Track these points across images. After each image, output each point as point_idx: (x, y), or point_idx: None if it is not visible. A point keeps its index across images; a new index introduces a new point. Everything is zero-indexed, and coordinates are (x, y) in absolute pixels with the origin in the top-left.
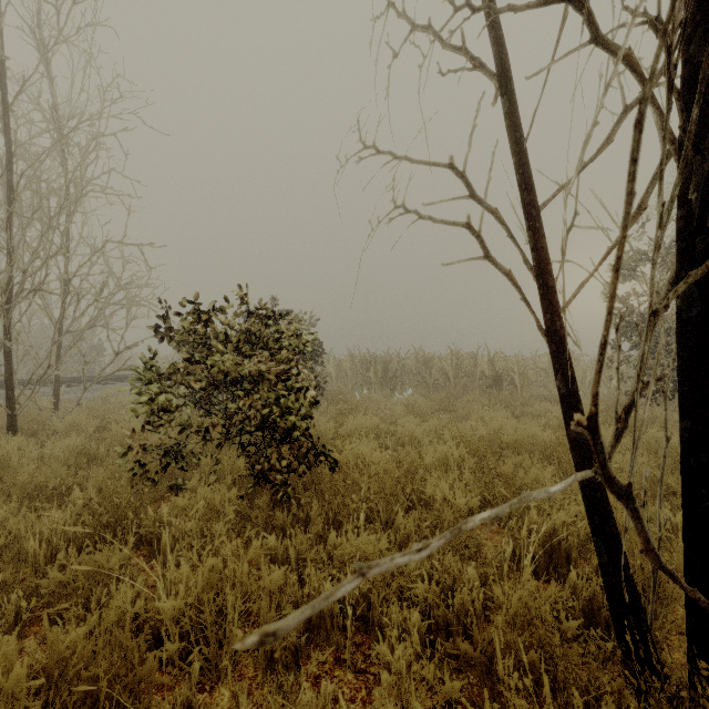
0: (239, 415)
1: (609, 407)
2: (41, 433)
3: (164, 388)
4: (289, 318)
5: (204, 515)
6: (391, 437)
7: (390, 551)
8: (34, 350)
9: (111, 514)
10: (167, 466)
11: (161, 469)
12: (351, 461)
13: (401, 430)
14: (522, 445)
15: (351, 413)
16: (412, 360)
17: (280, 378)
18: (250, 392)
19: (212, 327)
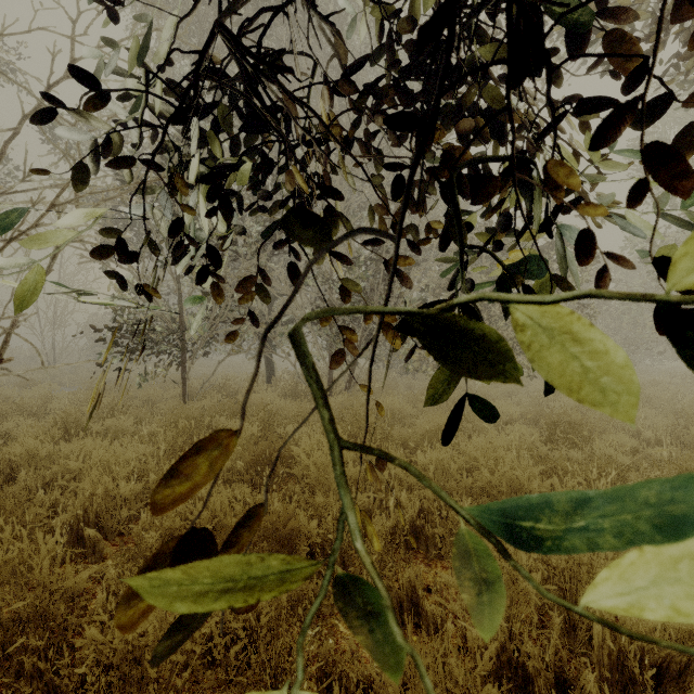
0: None
1: None
2: None
3: None
4: None
5: None
6: None
7: None
8: None
9: None
10: None
11: None
12: None
13: None
14: None
15: None
16: None
17: None
18: None
19: None
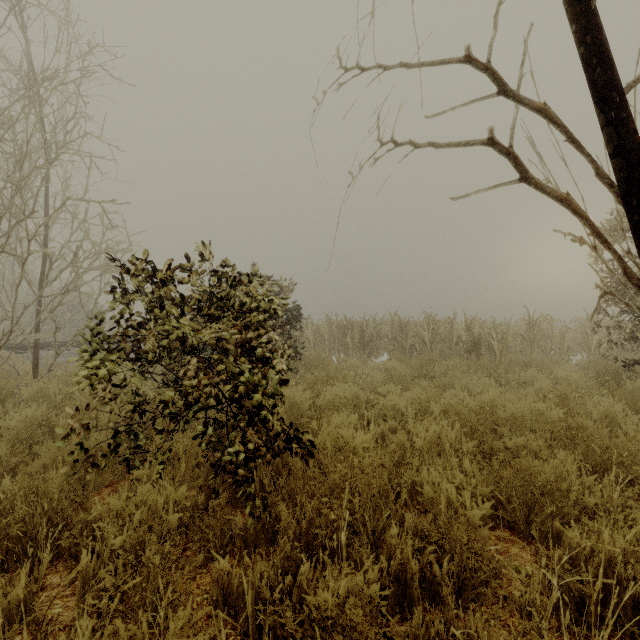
0: (194, 393)
1: (599, 374)
2: (8, 401)
3: (111, 358)
4: (258, 278)
5: (145, 520)
6: (371, 407)
7: (382, 585)
8: (15, 315)
9: (27, 520)
10: (116, 449)
11: (110, 451)
12: (329, 446)
13: (383, 401)
14: (523, 423)
15: (329, 380)
16: (388, 325)
17: (246, 347)
18: (218, 361)
19: (169, 288)
